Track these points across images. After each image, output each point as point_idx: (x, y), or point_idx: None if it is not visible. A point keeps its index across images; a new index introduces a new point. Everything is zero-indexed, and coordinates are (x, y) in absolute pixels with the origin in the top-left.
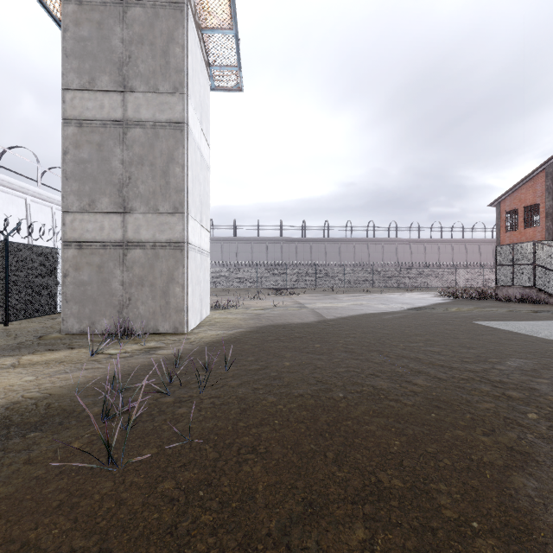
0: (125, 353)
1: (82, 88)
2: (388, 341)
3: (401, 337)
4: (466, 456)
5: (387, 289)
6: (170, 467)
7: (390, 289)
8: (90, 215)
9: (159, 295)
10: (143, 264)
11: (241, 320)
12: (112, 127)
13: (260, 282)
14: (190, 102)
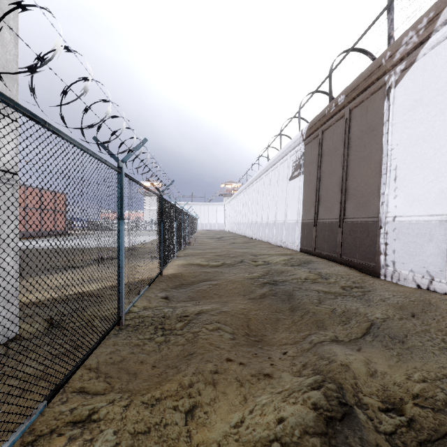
0: None
1: None
2: None
3: None
4: None
5: None
6: None
7: None
8: None
9: None
10: None
11: None
12: None
13: None
14: None
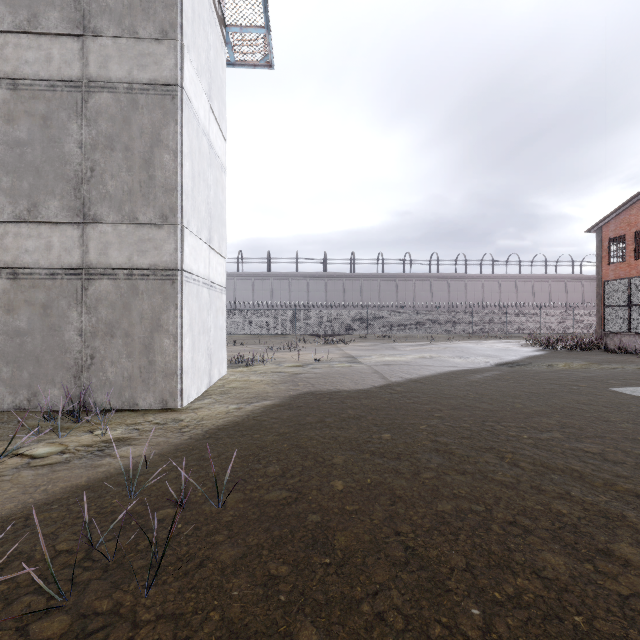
0: (60, 454)
1: (17, 29)
2: (499, 427)
3: (515, 417)
4: None
5: (455, 336)
6: None
7: (458, 335)
8: (30, 227)
9: (138, 351)
10: (114, 303)
11: (268, 384)
12: (65, 90)
13: (299, 328)
14: (188, 56)
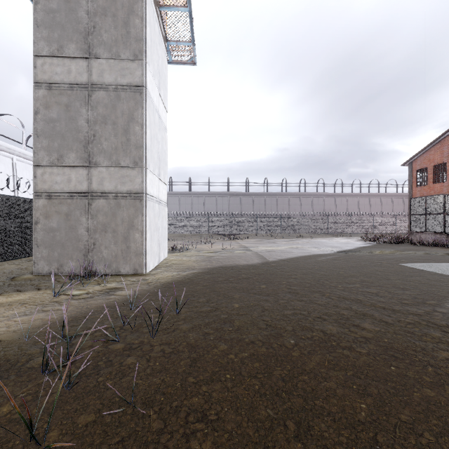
0: (87, 294)
1: (51, 55)
2: (327, 282)
3: (338, 278)
4: (448, 429)
5: (316, 235)
6: (105, 445)
7: (318, 234)
8: (58, 169)
9: (120, 241)
10: (106, 213)
11: (194, 262)
12: (79, 90)
13: (211, 229)
14: (148, 68)
